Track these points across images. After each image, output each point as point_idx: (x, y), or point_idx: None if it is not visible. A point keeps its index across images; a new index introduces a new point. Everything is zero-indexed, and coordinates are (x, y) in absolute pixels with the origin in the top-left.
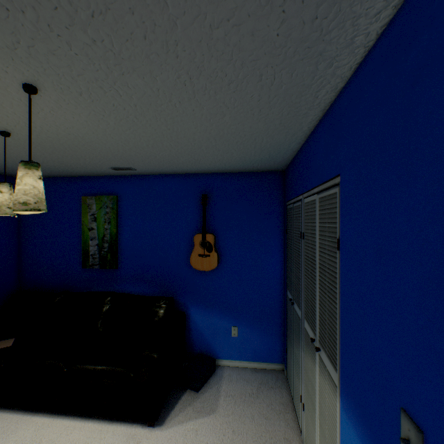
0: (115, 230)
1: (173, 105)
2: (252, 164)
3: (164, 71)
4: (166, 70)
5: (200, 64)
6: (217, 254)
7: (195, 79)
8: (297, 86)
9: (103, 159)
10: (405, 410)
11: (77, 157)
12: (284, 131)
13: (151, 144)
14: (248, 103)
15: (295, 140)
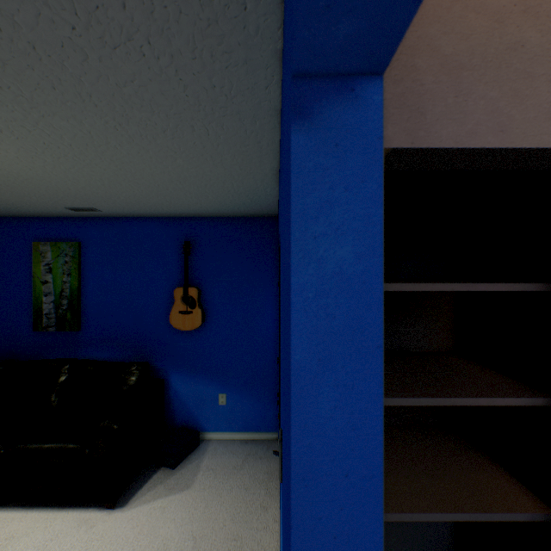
0: (77, 284)
1: (114, 146)
2: (237, 208)
3: (89, 117)
4: (90, 116)
5: (123, 113)
6: (202, 311)
7: (126, 125)
8: (234, 137)
9: (53, 198)
10: (282, 429)
11: (19, 194)
12: (250, 176)
13: (107, 184)
14: (194, 149)
15: (267, 186)
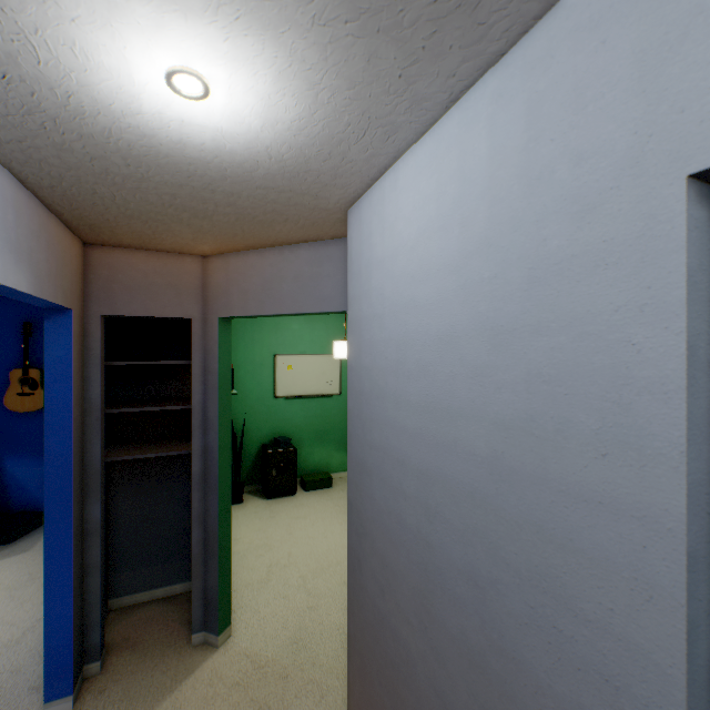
0: None
1: None
2: None
3: None
4: None
5: None
6: None
7: None
8: None
9: None
10: None
11: None
12: None
13: None
14: None
15: None
